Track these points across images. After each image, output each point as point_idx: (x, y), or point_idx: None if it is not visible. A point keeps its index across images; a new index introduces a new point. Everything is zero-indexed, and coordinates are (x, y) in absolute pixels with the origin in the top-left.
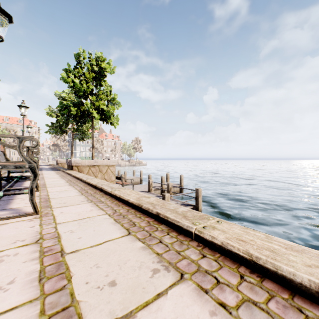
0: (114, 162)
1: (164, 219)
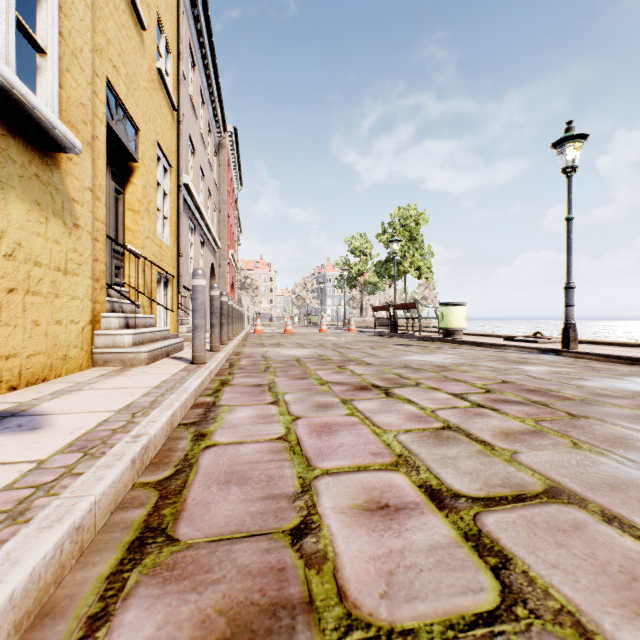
0: (430, 321)
1: (494, 335)
